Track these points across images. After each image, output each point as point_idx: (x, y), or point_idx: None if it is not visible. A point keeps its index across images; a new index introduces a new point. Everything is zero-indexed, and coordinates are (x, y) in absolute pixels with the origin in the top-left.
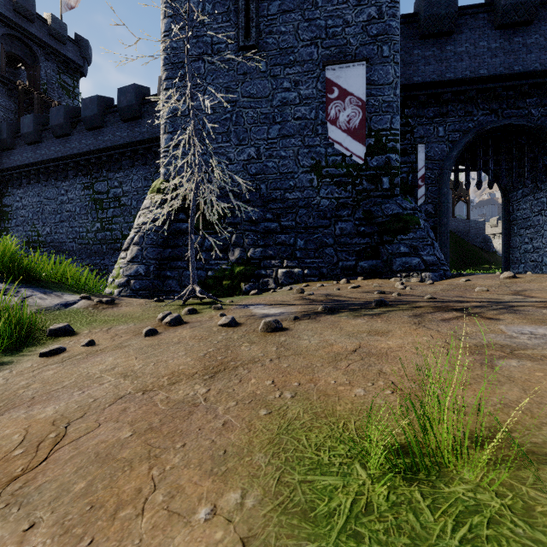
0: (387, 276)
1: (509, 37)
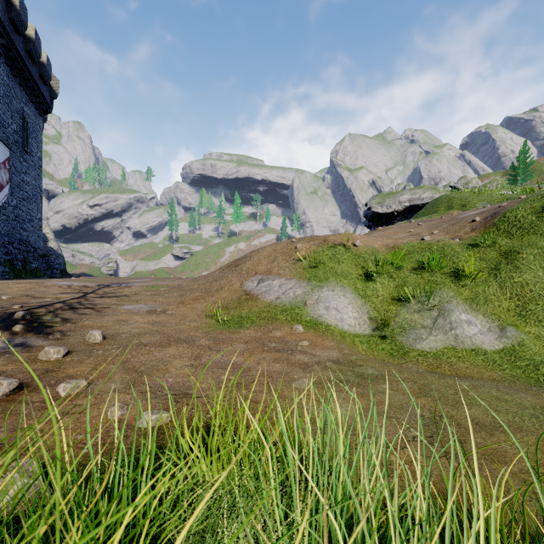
0: None
1: None
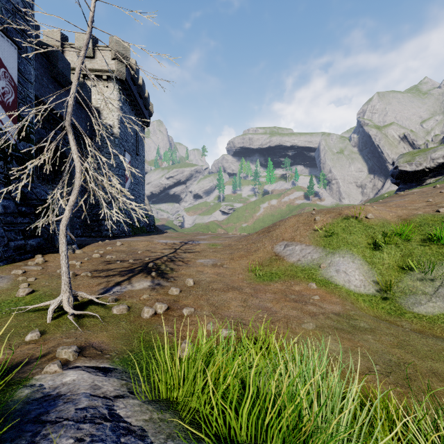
0: (51, 251)
1: (56, 87)
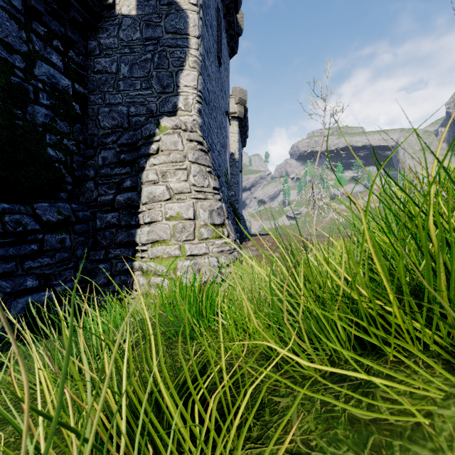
0: (243, 241)
1: None
